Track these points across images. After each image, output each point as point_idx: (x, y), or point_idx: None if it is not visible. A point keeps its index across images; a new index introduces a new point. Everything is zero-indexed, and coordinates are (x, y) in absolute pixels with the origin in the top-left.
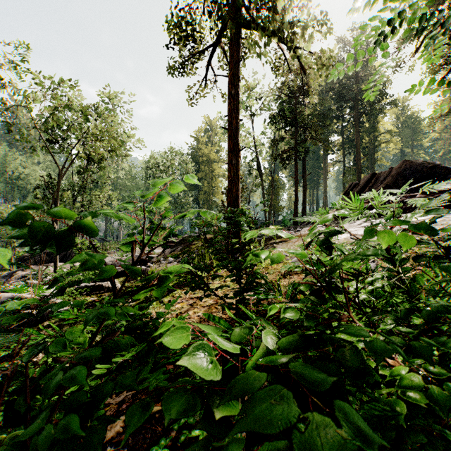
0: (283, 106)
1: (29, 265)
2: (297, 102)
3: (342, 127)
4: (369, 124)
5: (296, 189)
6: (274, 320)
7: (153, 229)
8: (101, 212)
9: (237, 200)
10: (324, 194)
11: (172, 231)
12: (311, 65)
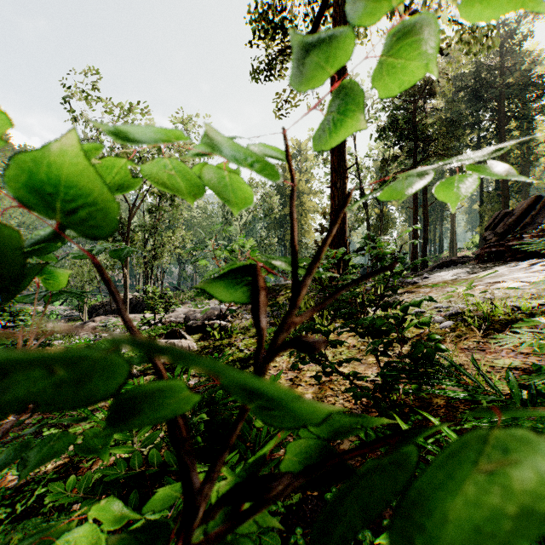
0: (396, 115)
1: (99, 315)
2: (416, 108)
3: (479, 139)
4: (520, 131)
5: (415, 223)
6: (451, 426)
7: None
8: (154, 175)
9: (344, 236)
10: (451, 230)
11: None
12: (450, 43)
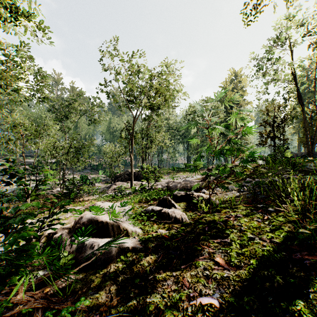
0: None
1: (118, 181)
2: None
3: None
4: None
5: None
6: None
7: (231, 150)
8: None
9: None
10: None
11: (253, 154)
12: None
